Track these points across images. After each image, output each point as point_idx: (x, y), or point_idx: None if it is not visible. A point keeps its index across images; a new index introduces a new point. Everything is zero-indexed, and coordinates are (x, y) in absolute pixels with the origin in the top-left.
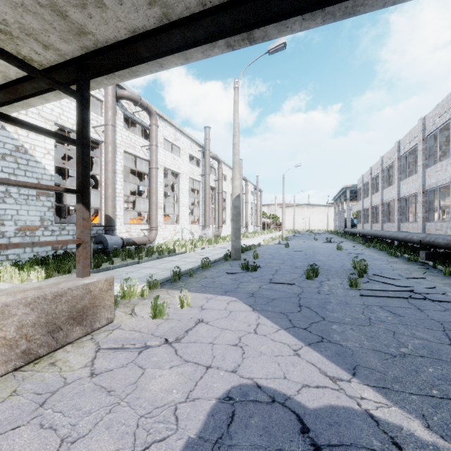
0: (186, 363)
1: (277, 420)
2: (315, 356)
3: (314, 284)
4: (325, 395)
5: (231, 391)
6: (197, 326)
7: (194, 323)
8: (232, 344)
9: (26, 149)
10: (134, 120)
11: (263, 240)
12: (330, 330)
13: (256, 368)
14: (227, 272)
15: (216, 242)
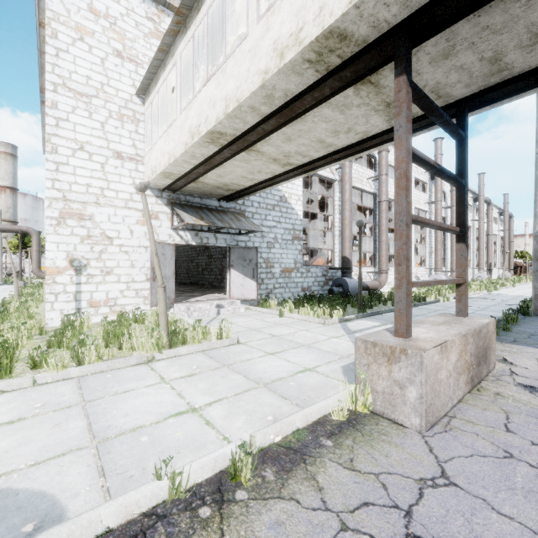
0: None
1: None
2: None
3: None
4: None
5: None
6: None
7: None
8: None
9: (286, 198)
10: None
11: None
12: None
13: None
14: None
15: None
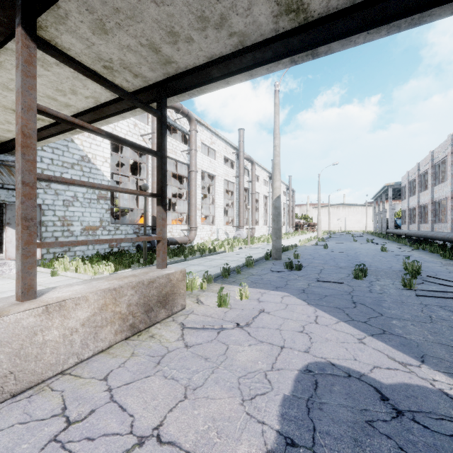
0: (261, 343)
1: (357, 389)
2: (380, 344)
3: (364, 283)
4: (397, 375)
5: (309, 366)
6: (260, 315)
7: (258, 312)
8: (297, 331)
9: (89, 159)
10: (175, 127)
11: (299, 241)
12: (390, 324)
13: (326, 350)
14: (273, 270)
15: (252, 243)
